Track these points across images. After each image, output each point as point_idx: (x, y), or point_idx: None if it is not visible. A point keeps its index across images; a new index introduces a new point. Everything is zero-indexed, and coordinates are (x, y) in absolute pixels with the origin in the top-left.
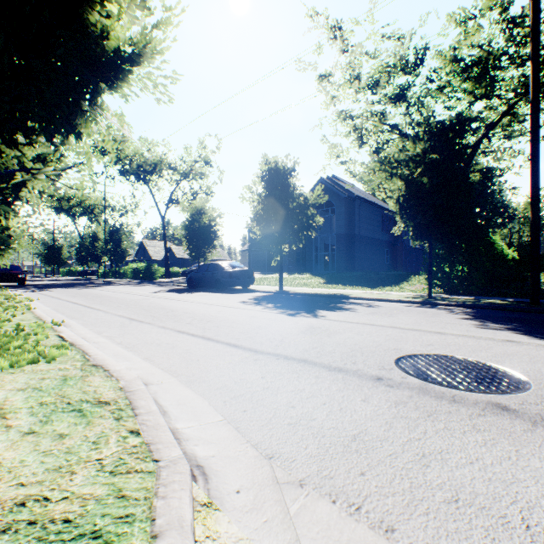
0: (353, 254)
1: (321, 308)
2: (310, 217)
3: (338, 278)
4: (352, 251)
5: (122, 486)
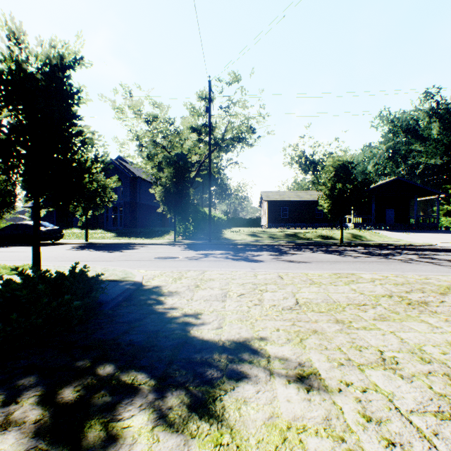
0: (136, 216)
1: (123, 249)
2: (109, 194)
3: (126, 232)
4: (135, 213)
5: (110, 269)
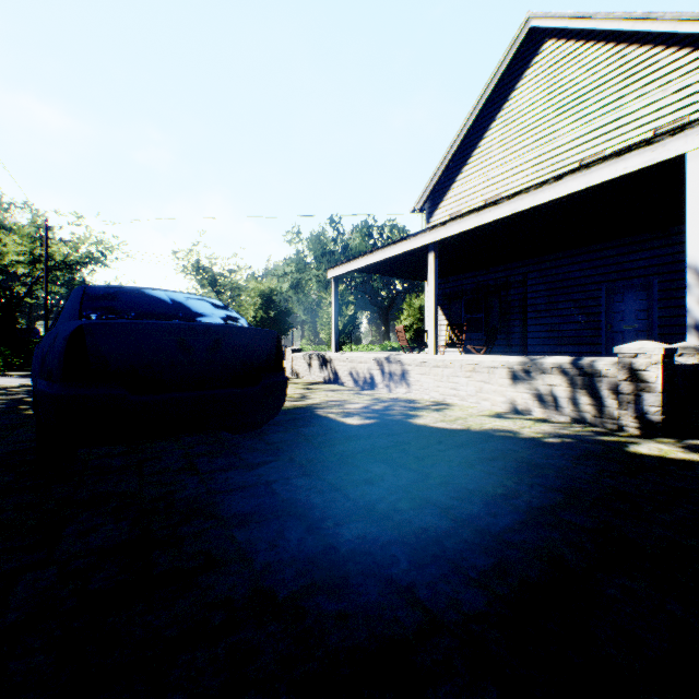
0: None
1: None
2: None
3: None
4: None
5: None
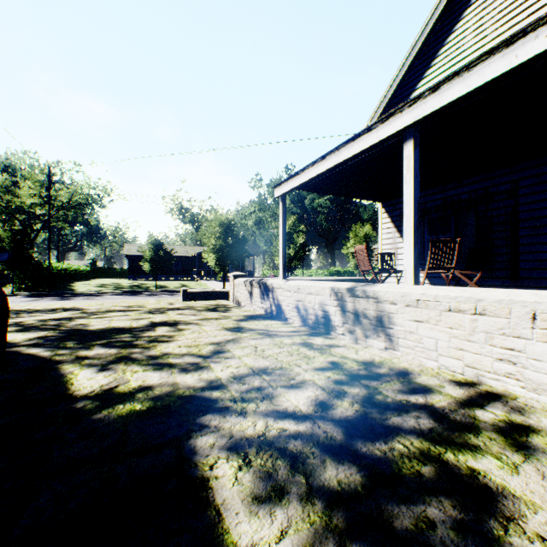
0: None
1: None
2: None
3: None
4: None
5: None
